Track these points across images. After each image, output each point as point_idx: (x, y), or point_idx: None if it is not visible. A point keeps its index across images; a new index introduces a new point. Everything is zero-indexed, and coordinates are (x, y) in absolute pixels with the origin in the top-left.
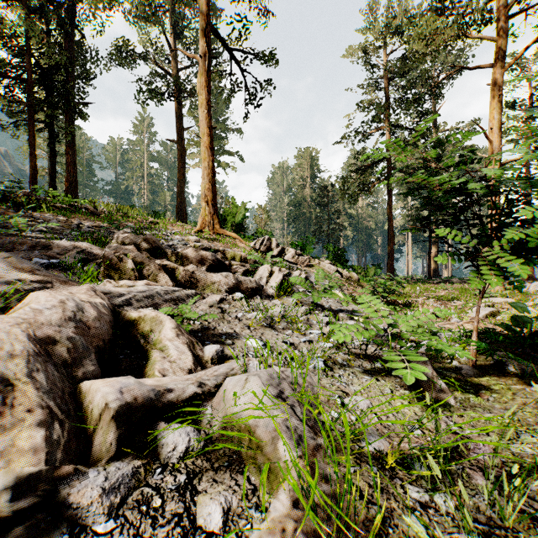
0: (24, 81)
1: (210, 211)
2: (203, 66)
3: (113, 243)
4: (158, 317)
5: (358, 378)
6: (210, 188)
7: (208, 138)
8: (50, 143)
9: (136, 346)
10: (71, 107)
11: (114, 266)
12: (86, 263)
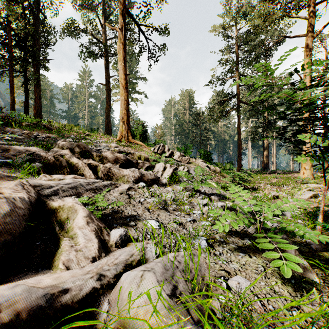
0: (7, 44)
1: (125, 128)
2: (121, 35)
3: (55, 148)
4: (74, 206)
5: (235, 255)
6: (125, 113)
7: (124, 81)
8: (24, 84)
9: (52, 233)
10: (37, 62)
11: (52, 164)
12: (33, 162)
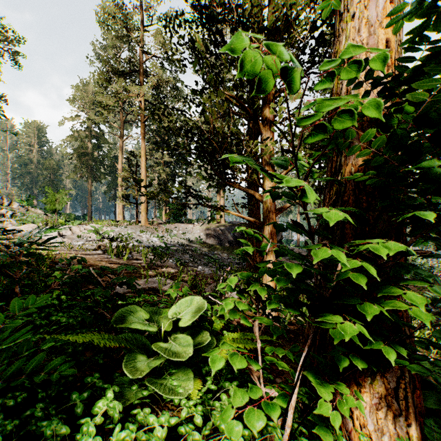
0: None
1: None
2: None
3: None
4: None
5: None
6: None
7: None
8: None
9: None
10: None
11: None
12: None
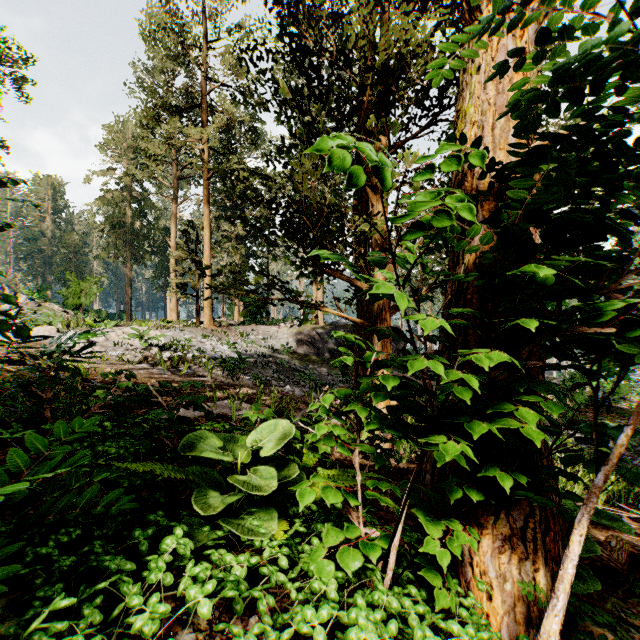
0: None
1: None
2: None
3: None
4: None
5: None
6: None
7: None
8: None
9: None
10: None
11: None
12: None
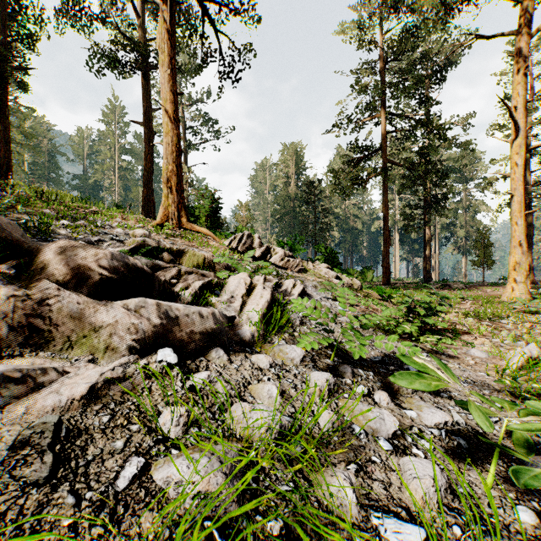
0: None
1: (174, 200)
2: (164, 13)
3: None
4: None
5: None
6: (174, 170)
7: (171, 106)
8: None
9: None
10: (1, 69)
11: None
12: None
